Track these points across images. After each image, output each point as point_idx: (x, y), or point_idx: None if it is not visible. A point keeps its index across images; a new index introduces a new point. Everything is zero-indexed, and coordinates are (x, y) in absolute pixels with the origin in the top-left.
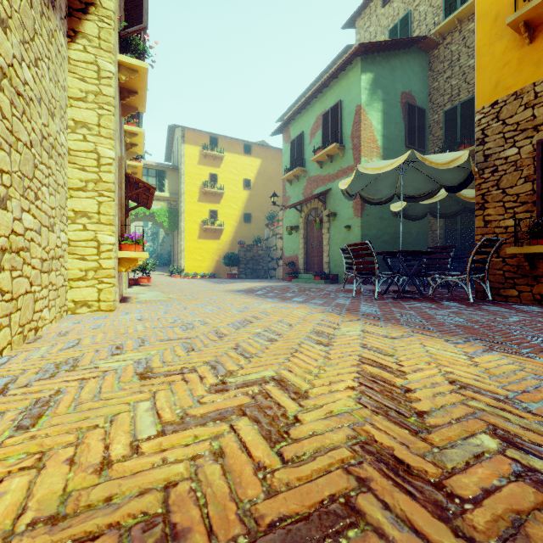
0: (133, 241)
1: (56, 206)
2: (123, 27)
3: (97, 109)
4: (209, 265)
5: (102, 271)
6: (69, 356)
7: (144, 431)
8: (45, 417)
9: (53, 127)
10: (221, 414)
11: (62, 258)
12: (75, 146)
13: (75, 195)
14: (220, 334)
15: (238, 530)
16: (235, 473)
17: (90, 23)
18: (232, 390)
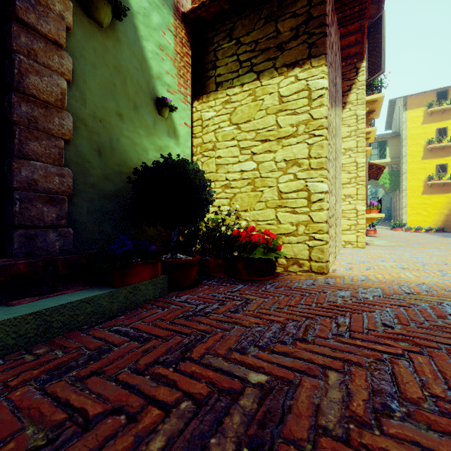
0: (373, 207)
1: (340, 195)
2: (367, 78)
3: (356, 138)
4: (435, 219)
5: (358, 226)
6: (363, 260)
7: (410, 276)
8: (372, 269)
9: (340, 159)
10: (443, 279)
11: (341, 219)
12: (344, 162)
13: (344, 187)
14: (445, 264)
15: (447, 289)
16: (447, 286)
17: (352, 94)
18: (450, 277)
